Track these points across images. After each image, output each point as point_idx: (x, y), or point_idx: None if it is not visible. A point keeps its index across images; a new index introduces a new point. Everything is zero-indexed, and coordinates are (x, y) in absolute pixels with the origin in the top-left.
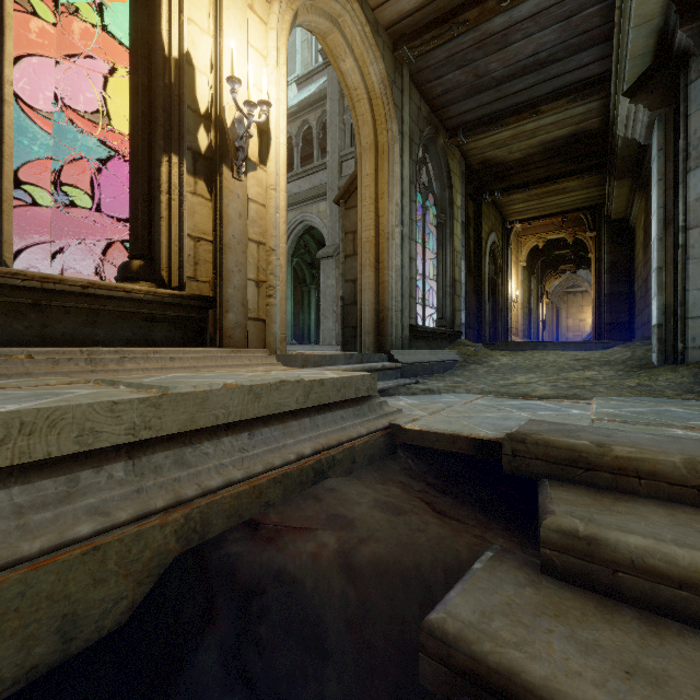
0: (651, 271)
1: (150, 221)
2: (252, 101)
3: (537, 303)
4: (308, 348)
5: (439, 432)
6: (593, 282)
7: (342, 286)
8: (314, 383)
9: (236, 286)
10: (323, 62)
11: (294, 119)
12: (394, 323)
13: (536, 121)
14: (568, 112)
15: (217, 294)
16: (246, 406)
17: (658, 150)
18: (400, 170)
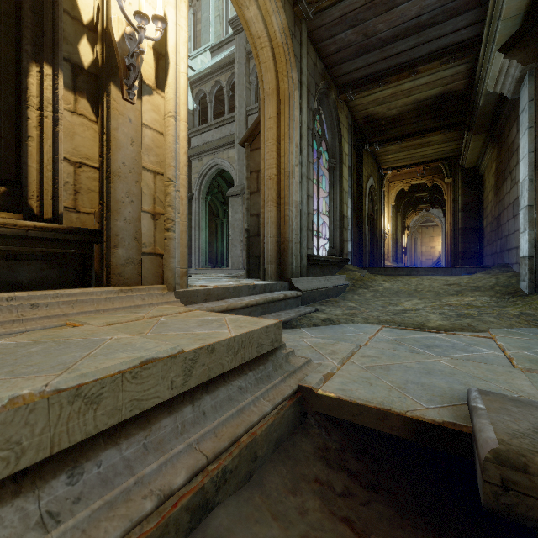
0: (505, 210)
1: (17, 141)
2: (142, 11)
3: (401, 234)
4: (220, 271)
5: (362, 404)
6: (447, 218)
7: (247, 219)
8: (200, 352)
9: (128, 218)
10: (232, 34)
11: (208, 80)
12: (294, 253)
13: (412, 81)
14: (439, 73)
15: (103, 227)
16: (66, 424)
17: (529, 101)
18: (299, 115)
